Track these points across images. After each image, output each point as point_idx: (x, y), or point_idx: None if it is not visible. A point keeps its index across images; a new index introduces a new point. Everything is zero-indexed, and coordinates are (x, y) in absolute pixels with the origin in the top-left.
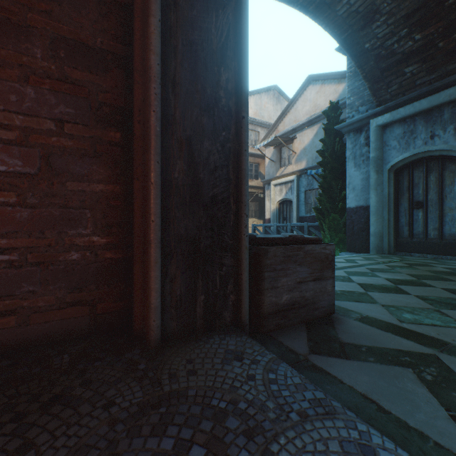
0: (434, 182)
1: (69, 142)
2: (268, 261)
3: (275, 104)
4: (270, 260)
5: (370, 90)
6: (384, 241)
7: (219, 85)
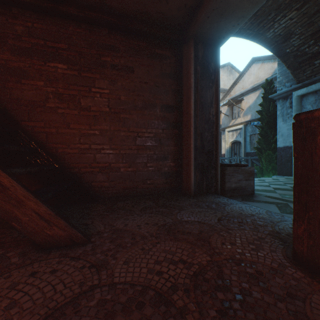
0: None
1: (165, 135)
2: (227, 172)
3: (228, 75)
4: (227, 171)
5: (291, 74)
6: None
7: (210, 114)
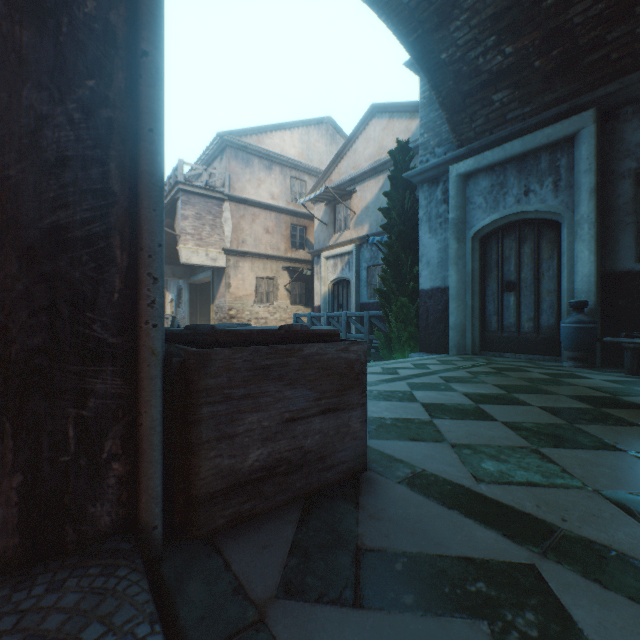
0: (529, 256)
1: None
2: (212, 381)
3: (329, 144)
4: (216, 378)
5: (448, 124)
6: (467, 336)
7: None
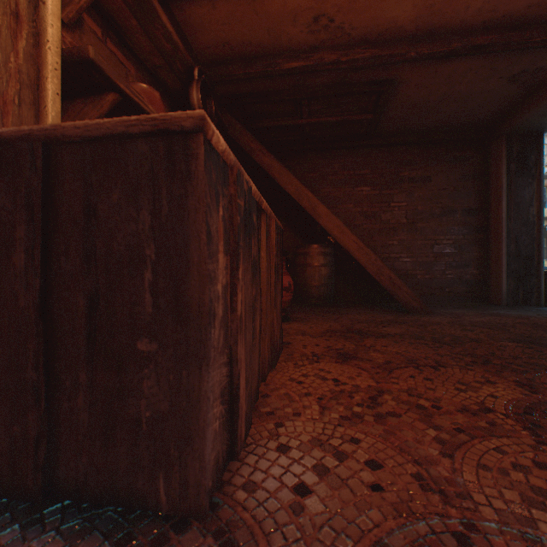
0: None
1: (465, 241)
2: None
3: None
4: None
5: None
6: None
7: (528, 214)
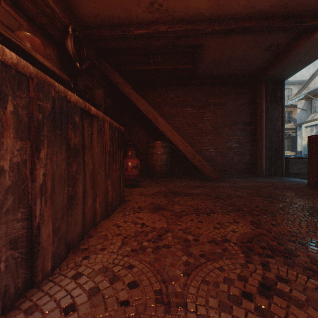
0: None
1: (244, 140)
2: (290, 162)
3: None
4: (290, 162)
5: None
6: None
7: (277, 125)
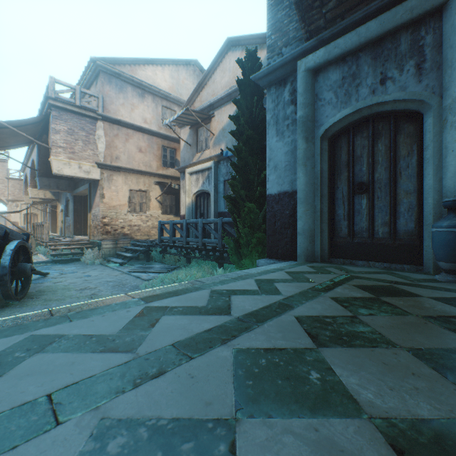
0: (383, 153)
1: None
2: None
3: (196, 82)
4: None
5: (297, 10)
6: (316, 242)
7: None
